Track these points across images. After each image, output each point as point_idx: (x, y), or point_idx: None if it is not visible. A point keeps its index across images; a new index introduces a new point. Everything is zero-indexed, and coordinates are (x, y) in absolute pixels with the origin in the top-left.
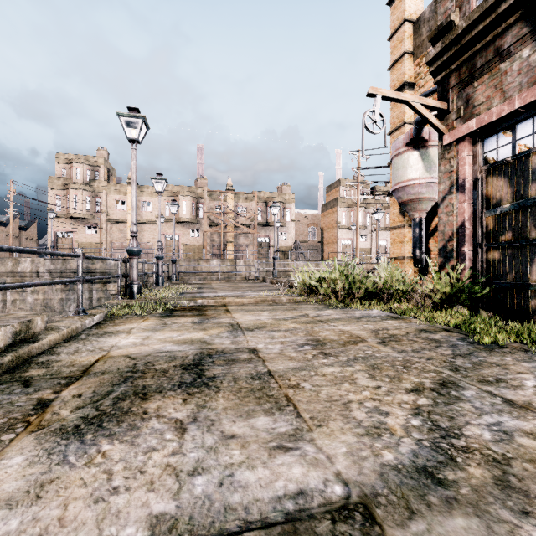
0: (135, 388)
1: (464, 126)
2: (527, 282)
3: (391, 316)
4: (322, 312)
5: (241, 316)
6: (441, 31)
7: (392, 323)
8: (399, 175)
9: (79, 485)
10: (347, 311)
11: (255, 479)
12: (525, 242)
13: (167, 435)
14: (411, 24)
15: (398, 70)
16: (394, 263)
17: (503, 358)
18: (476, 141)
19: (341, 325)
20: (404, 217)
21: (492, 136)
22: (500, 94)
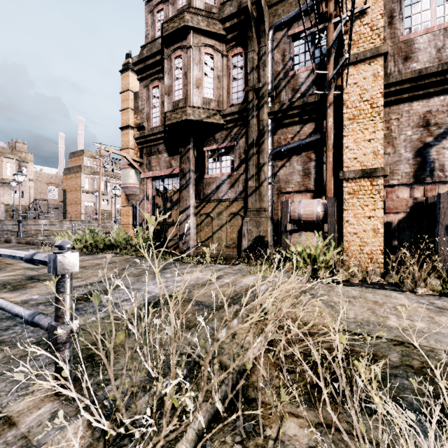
0: (15, 285)
1: (148, 173)
2: (166, 238)
3: (116, 255)
4: (79, 258)
5: (26, 264)
6: (140, 127)
7: (116, 258)
8: (125, 179)
9: (35, 291)
10: (94, 256)
11: (78, 284)
12: (166, 223)
13: (47, 286)
14: (133, 93)
15: (125, 115)
16: (123, 227)
17: (146, 262)
18: (153, 180)
19: (92, 261)
20: (129, 201)
21: (158, 180)
22: (159, 166)
